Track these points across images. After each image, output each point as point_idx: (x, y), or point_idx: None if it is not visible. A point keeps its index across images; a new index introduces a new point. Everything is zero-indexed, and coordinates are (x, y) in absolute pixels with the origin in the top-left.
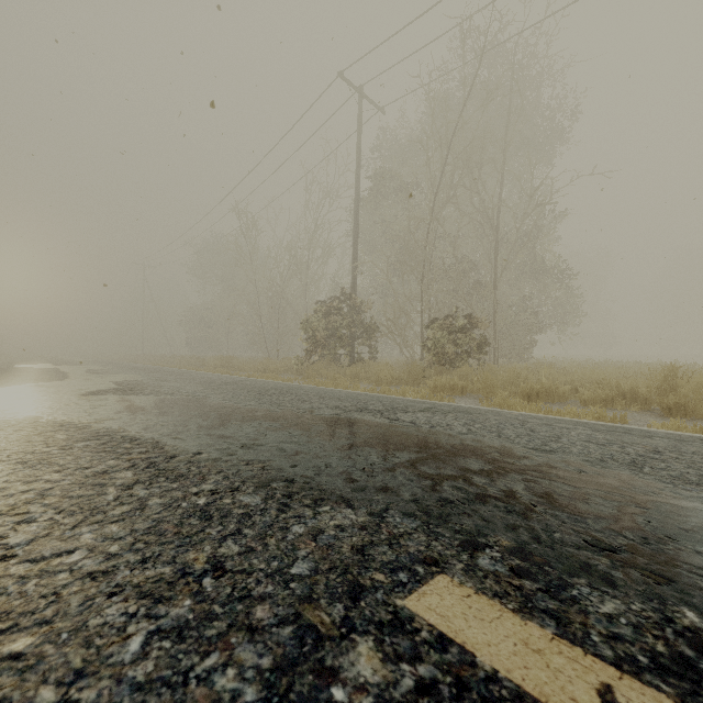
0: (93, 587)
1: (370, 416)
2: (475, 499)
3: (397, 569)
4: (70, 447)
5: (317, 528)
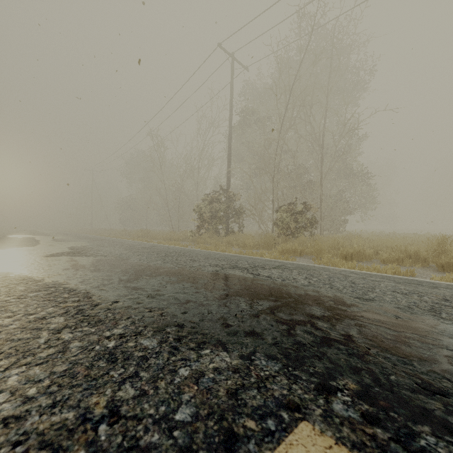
0: (3, 434)
1: (240, 272)
2: (321, 342)
3: (265, 415)
4: (25, 297)
5: (199, 371)
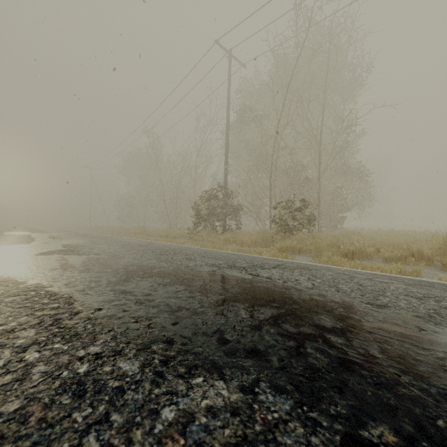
0: None
1: (238, 273)
2: (339, 365)
3: None
4: None
5: (188, 413)
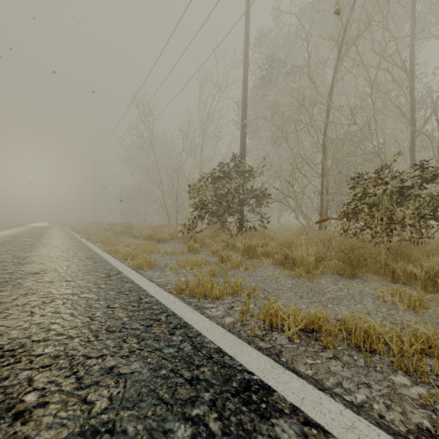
0: None
1: None
2: None
3: None
4: None
5: None
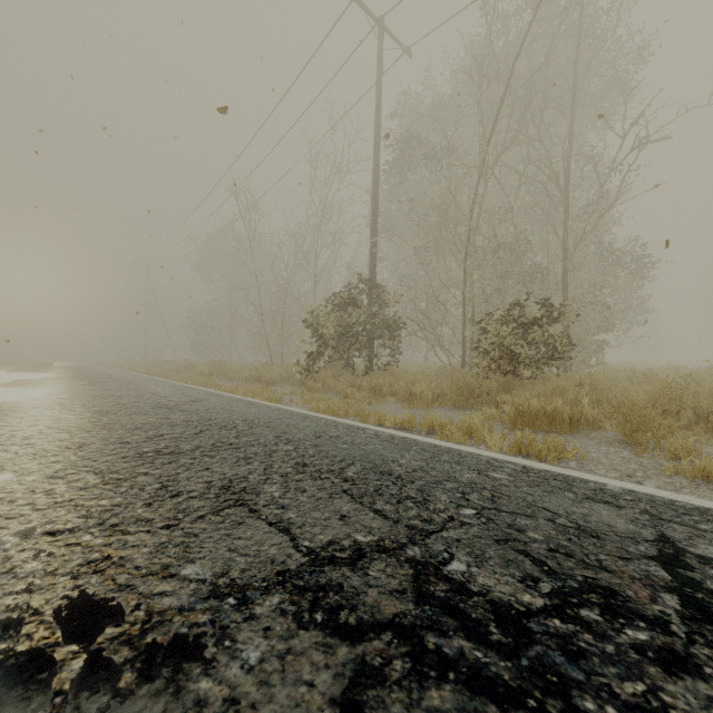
0: None
1: None
2: None
3: None
4: None
5: None
